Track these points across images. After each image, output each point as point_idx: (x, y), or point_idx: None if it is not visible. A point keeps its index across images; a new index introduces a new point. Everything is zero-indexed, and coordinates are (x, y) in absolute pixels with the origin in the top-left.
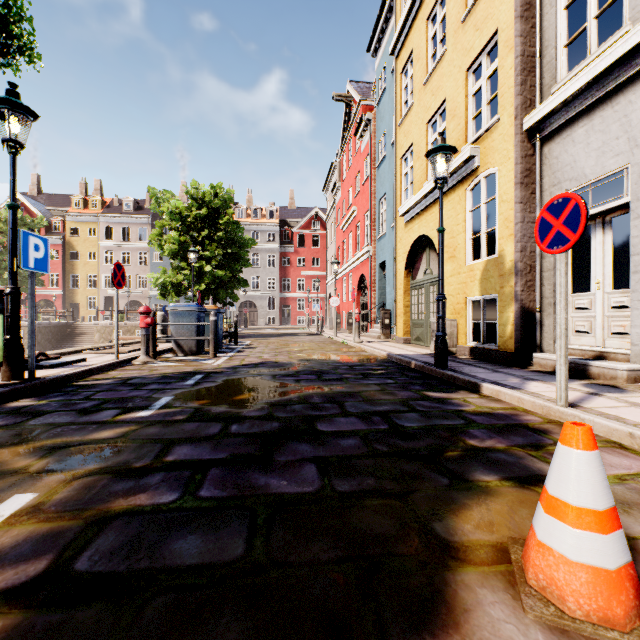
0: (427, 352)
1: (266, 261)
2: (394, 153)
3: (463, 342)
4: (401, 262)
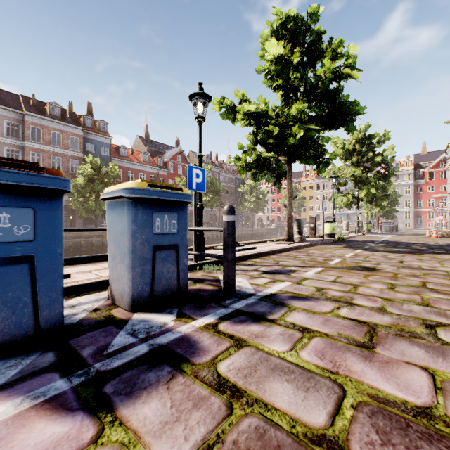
0: None
1: (403, 191)
2: None
3: None
4: None
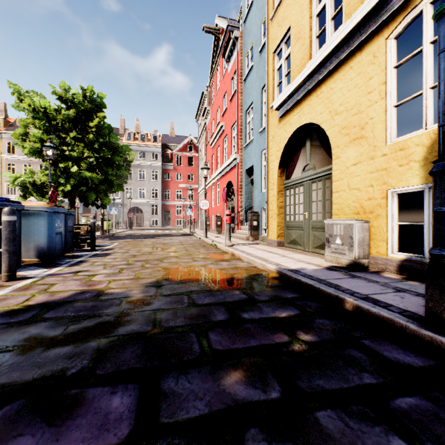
0: (324, 263)
1: (150, 175)
2: (266, 49)
3: (381, 252)
4: (274, 161)
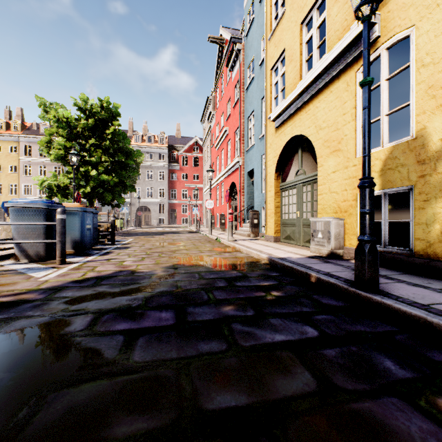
0: (308, 254)
1: (158, 176)
2: (264, 65)
3: (352, 243)
4: (271, 166)
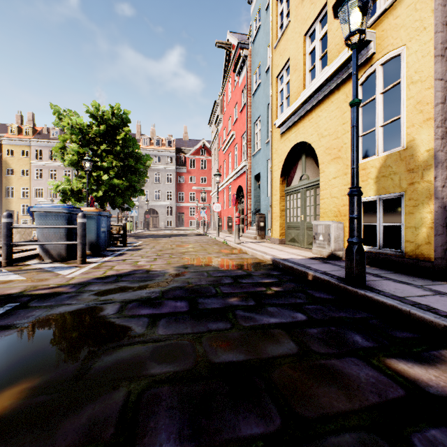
0: (310, 255)
1: (165, 178)
2: (270, 73)
3: None
4: (277, 170)
